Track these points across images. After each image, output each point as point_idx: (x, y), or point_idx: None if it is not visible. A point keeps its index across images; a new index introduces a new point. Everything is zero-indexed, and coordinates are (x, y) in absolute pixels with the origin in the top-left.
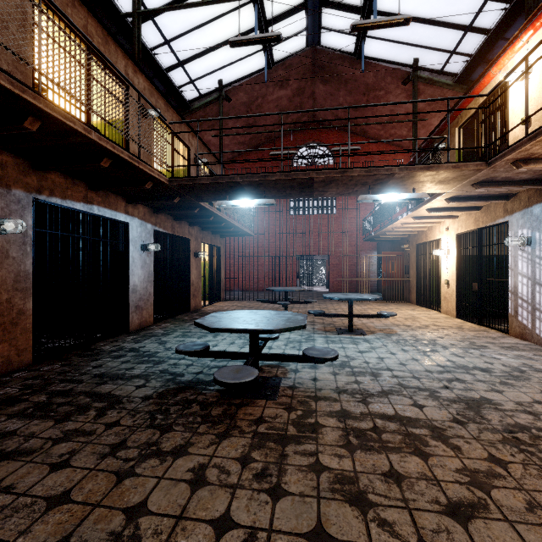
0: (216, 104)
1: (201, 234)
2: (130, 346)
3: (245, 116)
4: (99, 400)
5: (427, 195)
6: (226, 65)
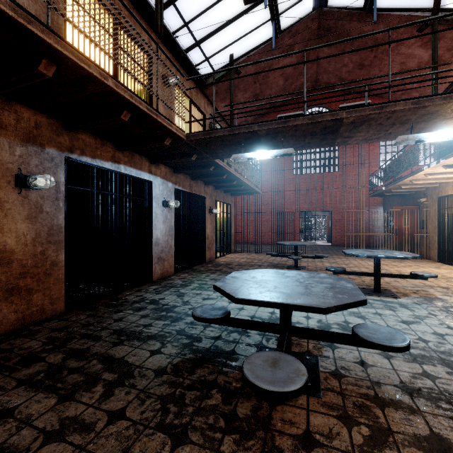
0: (227, 78)
1: (214, 192)
2: (151, 297)
3: (263, 60)
4: (110, 369)
5: None
6: (236, 40)
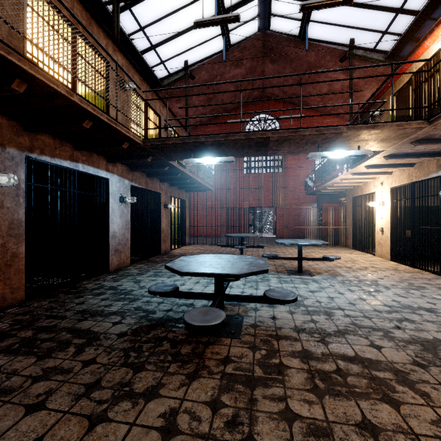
0: (182, 81)
1: (170, 189)
2: (110, 285)
3: (208, 84)
4: (79, 337)
5: (371, 151)
6: (191, 48)
